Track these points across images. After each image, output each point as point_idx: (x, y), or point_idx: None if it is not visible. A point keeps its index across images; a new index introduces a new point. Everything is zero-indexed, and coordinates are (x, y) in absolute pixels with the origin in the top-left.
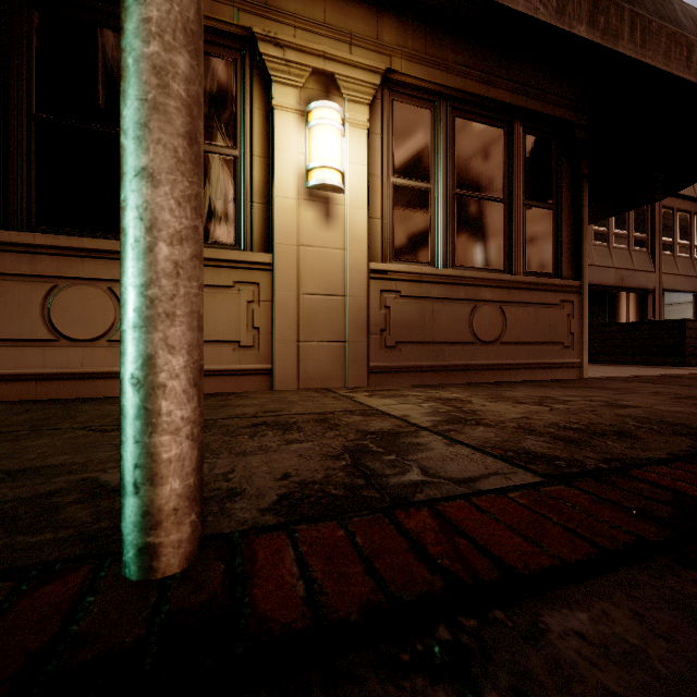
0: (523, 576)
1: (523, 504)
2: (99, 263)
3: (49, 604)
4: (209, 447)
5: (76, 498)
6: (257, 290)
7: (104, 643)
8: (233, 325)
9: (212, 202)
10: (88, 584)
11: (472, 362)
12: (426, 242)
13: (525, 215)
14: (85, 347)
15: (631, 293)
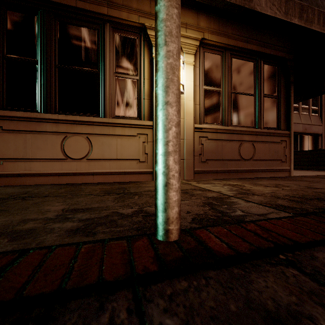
0: (301, 243)
1: (289, 223)
2: (83, 126)
3: (144, 246)
4: (148, 202)
5: (117, 218)
6: (146, 137)
7: (172, 255)
8: (137, 152)
9: (128, 99)
10: (150, 241)
11: (239, 168)
12: (219, 114)
13: (263, 101)
14: (77, 162)
15: (310, 136)
